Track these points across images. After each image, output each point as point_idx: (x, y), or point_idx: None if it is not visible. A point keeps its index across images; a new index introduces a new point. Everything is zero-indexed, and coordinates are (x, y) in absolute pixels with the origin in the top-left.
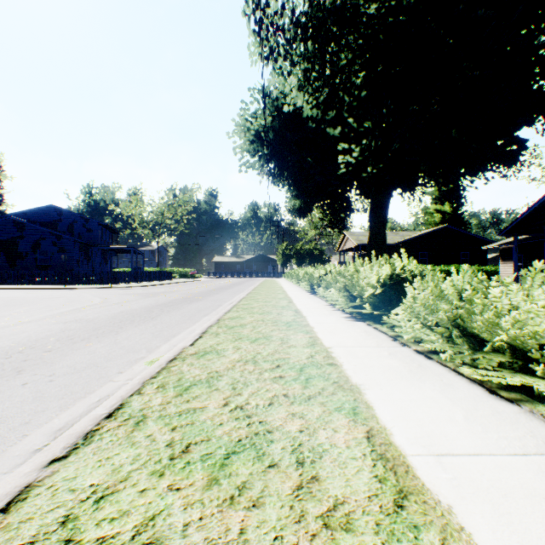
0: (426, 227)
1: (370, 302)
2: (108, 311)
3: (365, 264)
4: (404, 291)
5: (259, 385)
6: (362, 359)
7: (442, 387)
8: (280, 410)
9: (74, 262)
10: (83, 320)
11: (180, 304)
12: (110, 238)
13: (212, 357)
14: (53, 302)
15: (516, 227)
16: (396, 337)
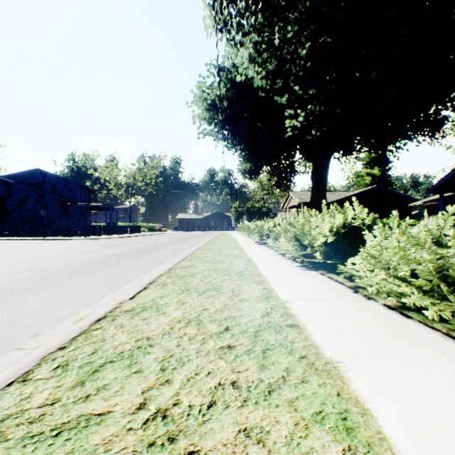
0: (358, 188)
1: (321, 251)
2: (69, 260)
3: (315, 214)
4: (356, 240)
5: (199, 363)
6: (328, 318)
7: (453, 367)
8: (225, 420)
9: (55, 217)
10: (38, 269)
11: (139, 253)
12: (88, 197)
13: (149, 315)
14: (22, 252)
15: (442, 185)
16: (356, 288)
